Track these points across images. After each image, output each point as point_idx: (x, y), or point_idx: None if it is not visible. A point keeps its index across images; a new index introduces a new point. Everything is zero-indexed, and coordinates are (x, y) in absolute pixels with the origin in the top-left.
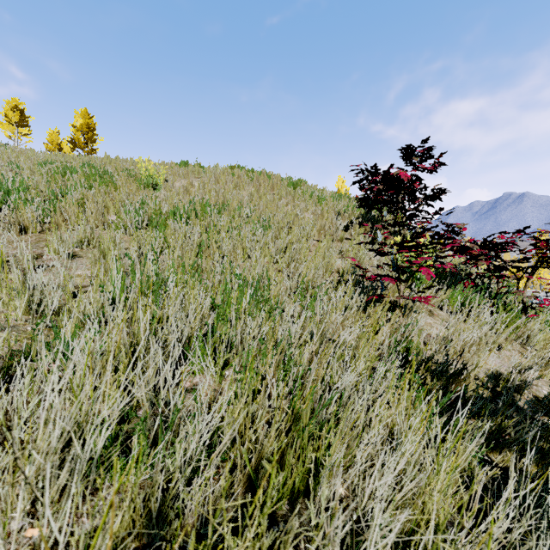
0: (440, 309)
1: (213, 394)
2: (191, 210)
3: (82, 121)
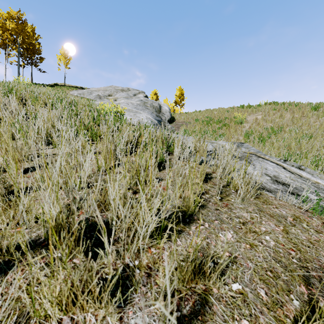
0: None
1: None
2: (271, 133)
3: (179, 92)
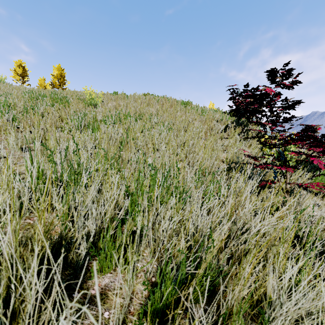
0: (304, 190)
1: (123, 304)
2: (116, 118)
3: (57, 72)
